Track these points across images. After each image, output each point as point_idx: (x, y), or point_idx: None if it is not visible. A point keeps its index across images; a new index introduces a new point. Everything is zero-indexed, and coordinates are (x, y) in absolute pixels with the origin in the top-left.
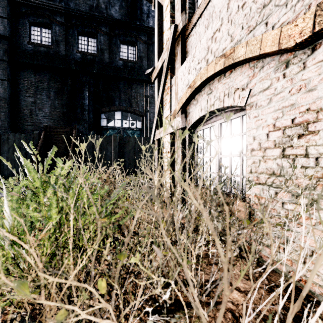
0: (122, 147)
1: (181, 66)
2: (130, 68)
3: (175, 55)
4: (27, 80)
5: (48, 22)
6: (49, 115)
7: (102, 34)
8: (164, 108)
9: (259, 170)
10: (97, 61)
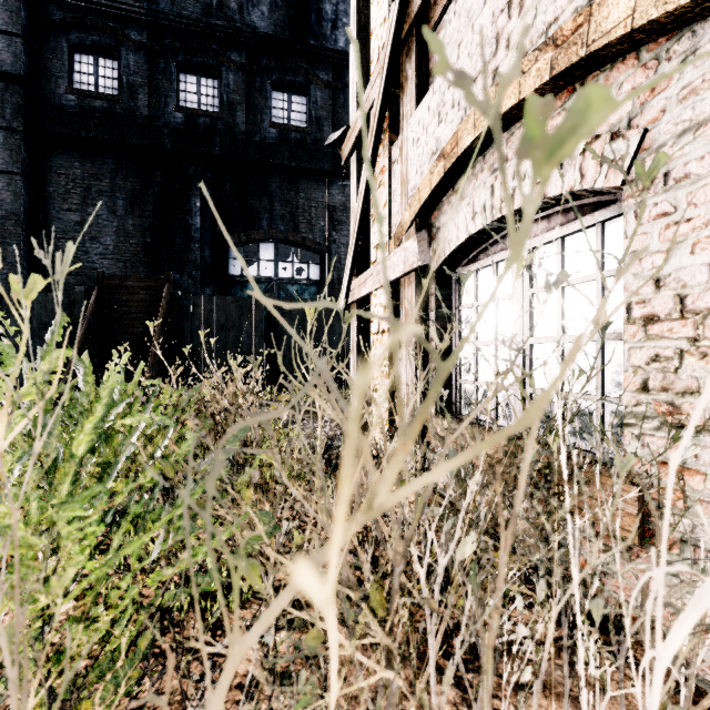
0: (276, 321)
1: (418, 108)
2: (294, 145)
3: (401, 84)
4: (64, 174)
5: (112, 45)
6: (113, 252)
7: (232, 69)
8: (372, 222)
9: (678, 384)
10: (221, 129)
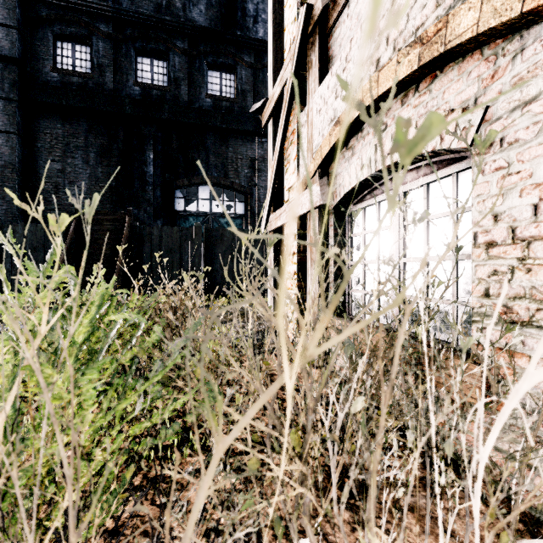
0: (211, 246)
1: (320, 86)
2: (225, 111)
3: (307, 68)
4: (49, 133)
5: (86, 34)
6: (87, 193)
7: (177, 53)
8: (285, 171)
9: (510, 291)
10: (169, 99)
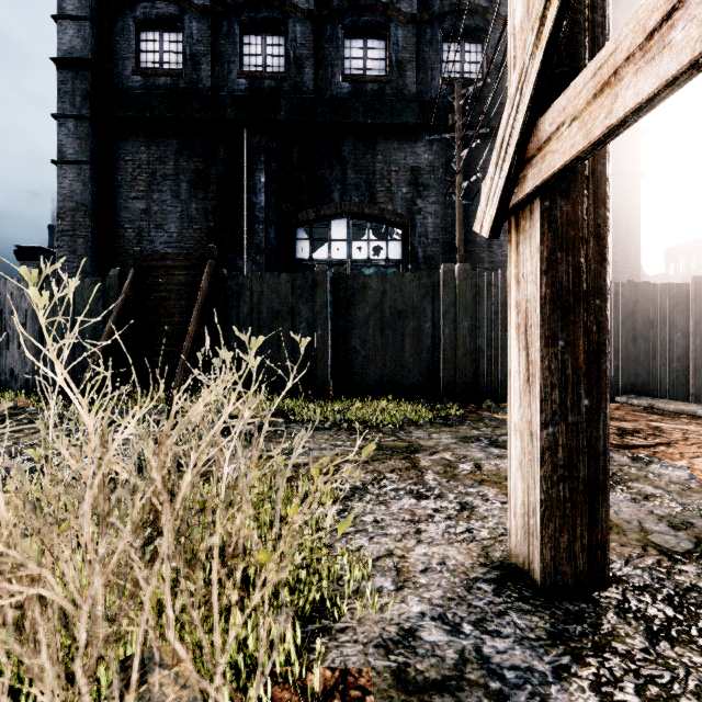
0: (345, 306)
1: None
2: (370, 99)
3: None
4: (131, 160)
5: (175, 15)
6: (177, 240)
7: (299, 19)
8: None
9: None
10: (287, 91)
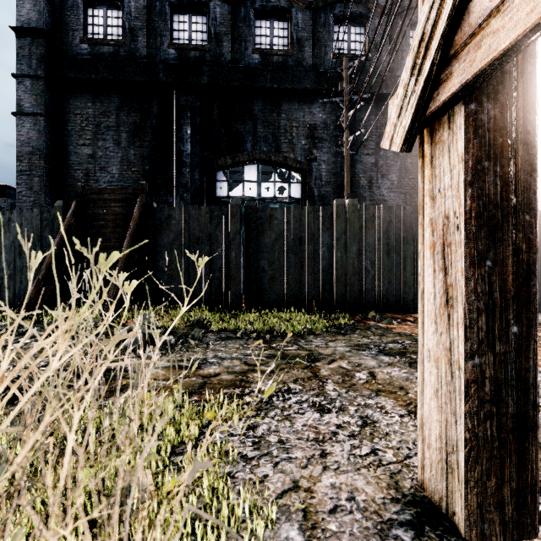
0: (255, 233)
1: None
2: (276, 68)
3: None
4: (80, 114)
5: None
6: (118, 180)
7: (219, 3)
8: None
9: None
10: (209, 60)
